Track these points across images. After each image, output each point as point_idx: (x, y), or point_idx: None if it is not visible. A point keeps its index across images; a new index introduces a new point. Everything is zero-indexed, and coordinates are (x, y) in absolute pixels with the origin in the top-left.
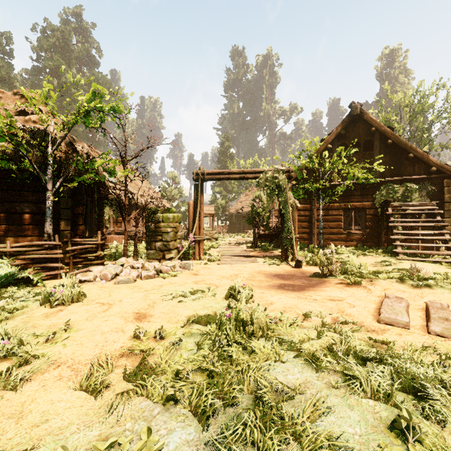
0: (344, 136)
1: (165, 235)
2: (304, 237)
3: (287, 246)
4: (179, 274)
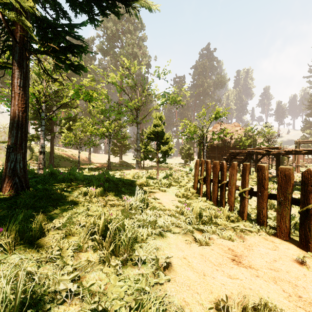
0: None
1: (283, 163)
2: None
3: None
4: None
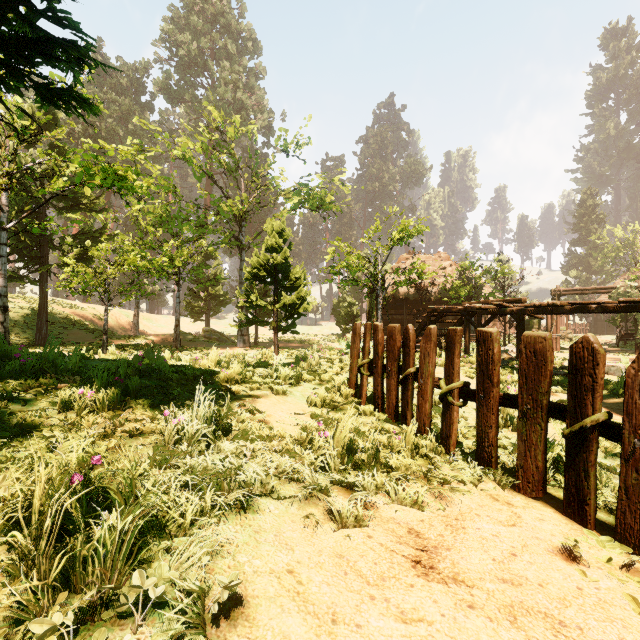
0: None
1: None
2: None
3: (639, 344)
4: None
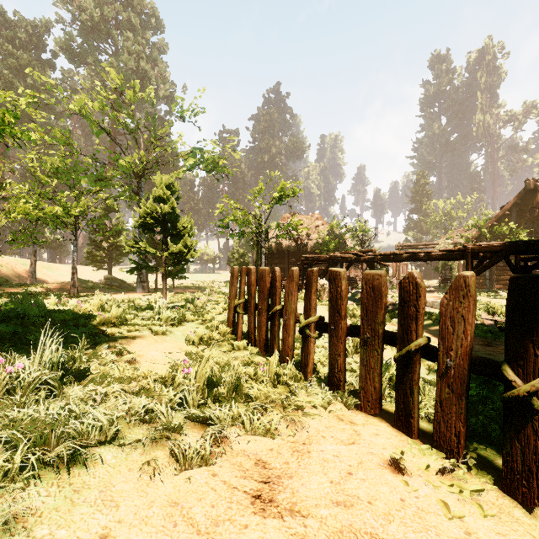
0: (523, 203)
1: None
2: (484, 283)
3: None
4: (391, 294)
